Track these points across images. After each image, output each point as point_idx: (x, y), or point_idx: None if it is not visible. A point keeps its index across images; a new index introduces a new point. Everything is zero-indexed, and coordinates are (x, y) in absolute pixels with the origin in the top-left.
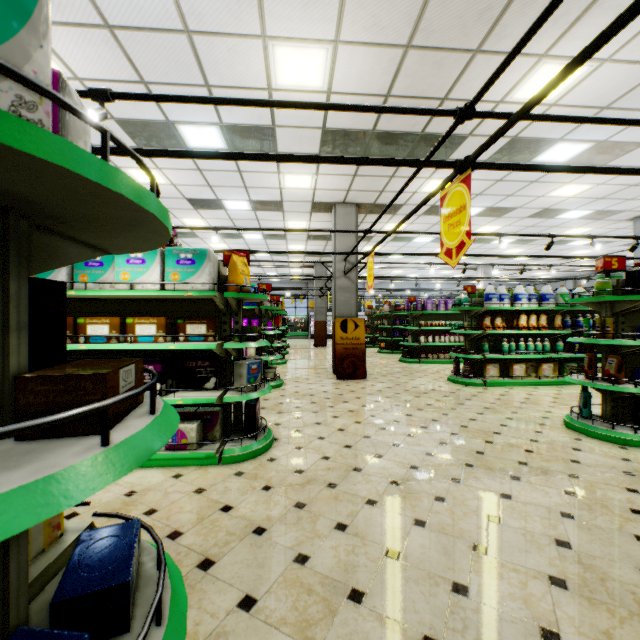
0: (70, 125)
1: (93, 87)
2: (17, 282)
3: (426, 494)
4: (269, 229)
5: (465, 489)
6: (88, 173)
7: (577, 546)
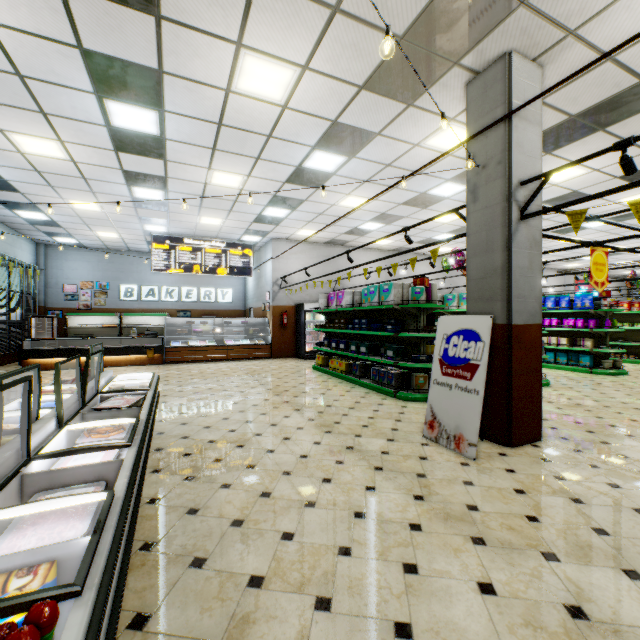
0: (433, 290)
1: (453, 251)
2: (424, 316)
3: (584, 408)
4: (581, 256)
5: (614, 414)
6: (427, 306)
7: (618, 427)
